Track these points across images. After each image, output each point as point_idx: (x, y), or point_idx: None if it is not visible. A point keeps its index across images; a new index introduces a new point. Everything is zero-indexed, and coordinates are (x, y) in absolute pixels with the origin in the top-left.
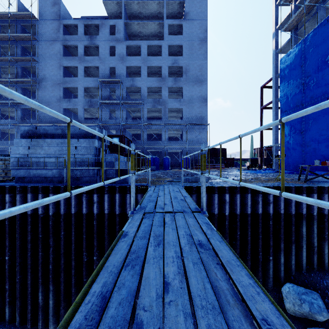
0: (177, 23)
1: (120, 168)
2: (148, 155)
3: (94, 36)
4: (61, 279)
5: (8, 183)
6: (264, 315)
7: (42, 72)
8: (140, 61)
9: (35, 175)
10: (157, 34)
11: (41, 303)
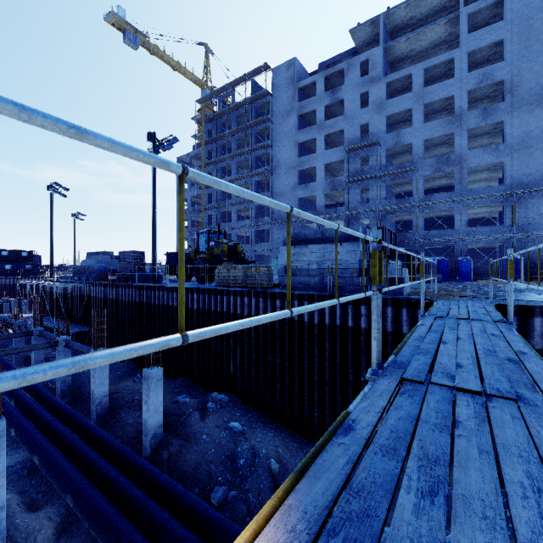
0: (488, 4)
1: (392, 276)
2: (426, 255)
3: (338, 88)
4: (326, 393)
5: (275, 289)
6: (520, 350)
7: (276, 158)
8: (410, 101)
9: (299, 282)
10: (444, 40)
11: (307, 412)
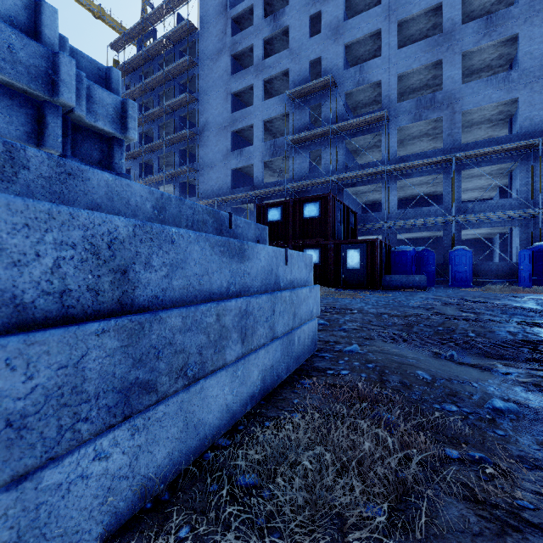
0: None
1: None
2: None
3: (281, 12)
4: None
5: None
6: None
7: (204, 116)
8: (378, 19)
9: None
10: None
11: None
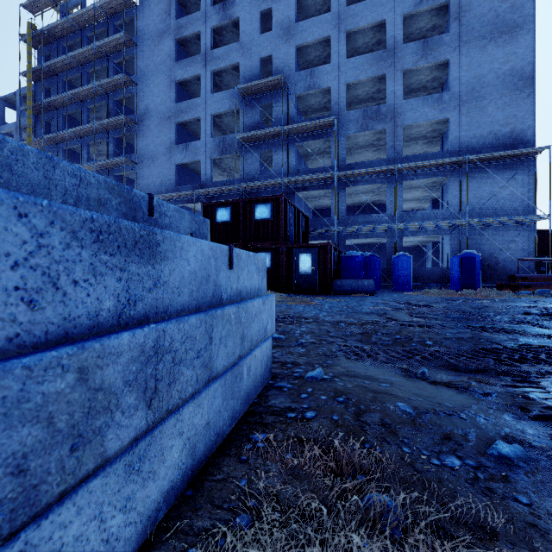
0: None
1: None
2: None
3: (231, 1)
4: None
5: None
6: None
7: (143, 102)
8: (328, 25)
9: None
10: None
11: None
